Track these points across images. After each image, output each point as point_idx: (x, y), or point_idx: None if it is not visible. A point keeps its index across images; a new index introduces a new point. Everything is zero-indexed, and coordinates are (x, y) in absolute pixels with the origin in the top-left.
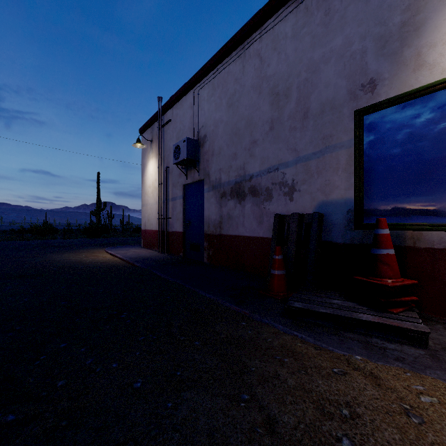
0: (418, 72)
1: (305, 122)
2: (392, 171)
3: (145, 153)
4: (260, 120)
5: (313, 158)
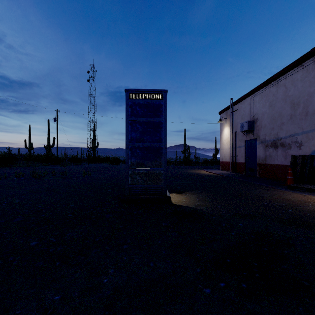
0: None
1: (306, 117)
2: None
3: (222, 124)
4: (285, 114)
5: (310, 132)
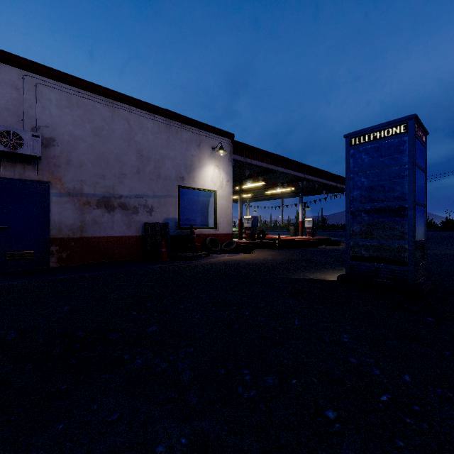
0: (193, 182)
1: (159, 179)
2: (187, 210)
3: None
4: (129, 163)
5: (163, 198)
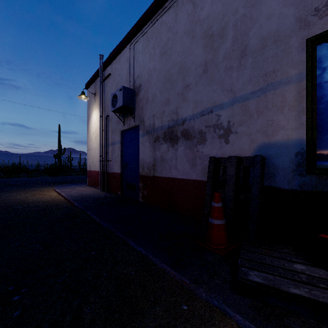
0: None
1: (243, 60)
2: None
3: (90, 105)
4: (193, 64)
5: (253, 97)
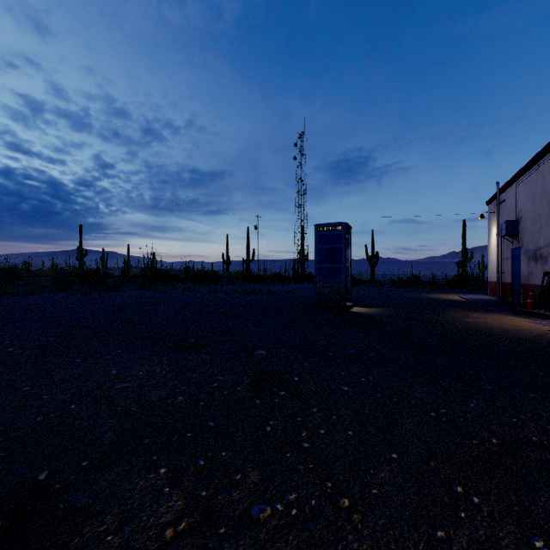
0: None
1: None
2: None
3: (490, 221)
4: (543, 214)
5: None
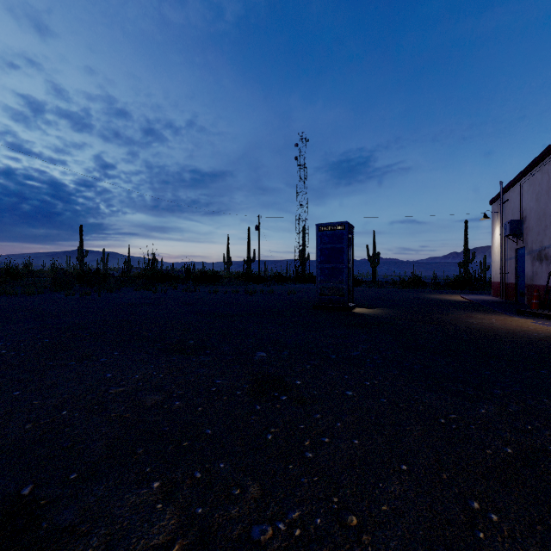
0: None
1: None
2: None
3: (493, 221)
4: (548, 213)
5: None
